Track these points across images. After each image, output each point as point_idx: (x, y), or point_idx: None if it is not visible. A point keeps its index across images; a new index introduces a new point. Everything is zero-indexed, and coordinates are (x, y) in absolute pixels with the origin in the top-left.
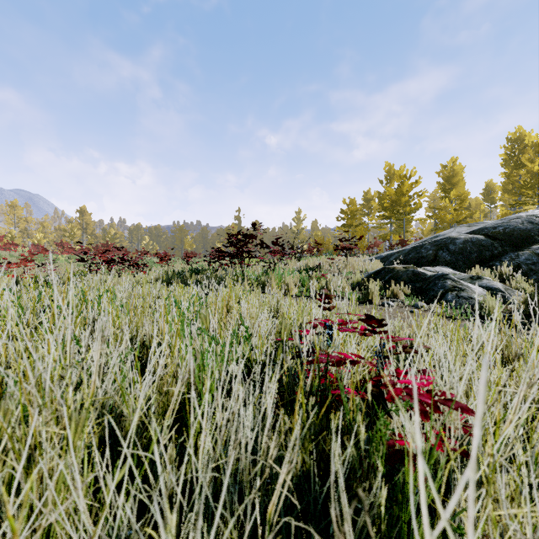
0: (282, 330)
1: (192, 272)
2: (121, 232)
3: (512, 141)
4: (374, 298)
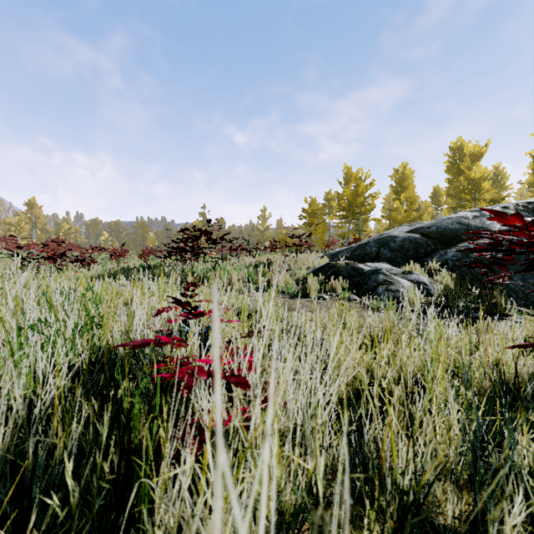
0: (131, 317)
1: (142, 268)
2: (77, 227)
3: (454, 150)
4: (311, 292)
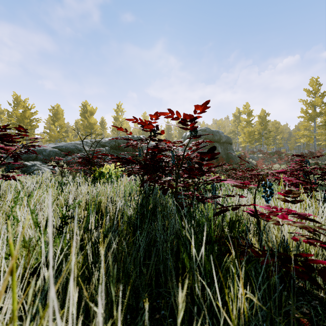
0: None
1: None
2: None
3: (84, 105)
4: None
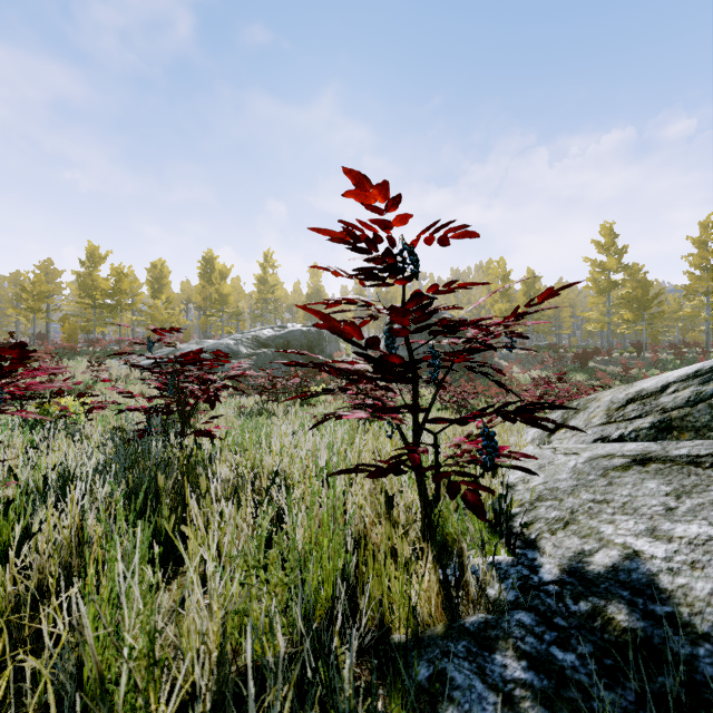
0: None
1: None
2: None
3: (206, 260)
4: None
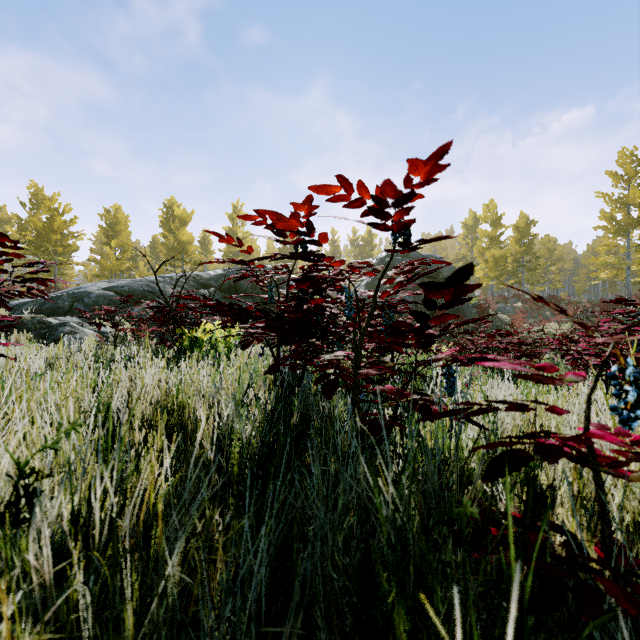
0: None
1: None
2: None
3: (168, 207)
4: None
